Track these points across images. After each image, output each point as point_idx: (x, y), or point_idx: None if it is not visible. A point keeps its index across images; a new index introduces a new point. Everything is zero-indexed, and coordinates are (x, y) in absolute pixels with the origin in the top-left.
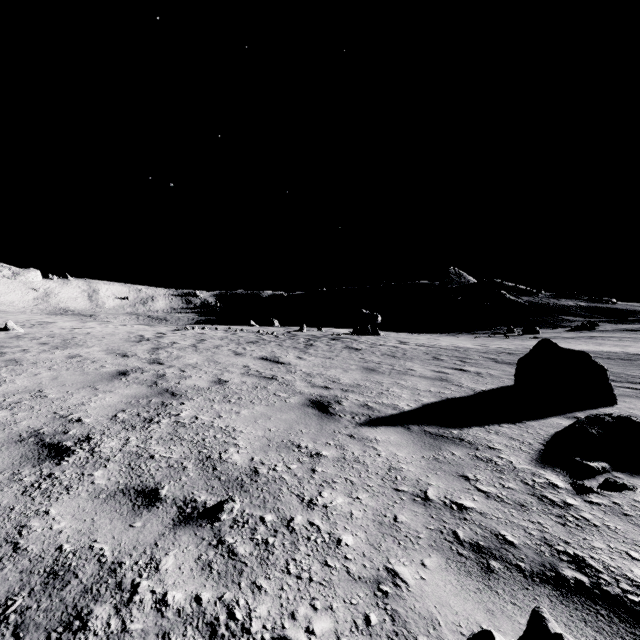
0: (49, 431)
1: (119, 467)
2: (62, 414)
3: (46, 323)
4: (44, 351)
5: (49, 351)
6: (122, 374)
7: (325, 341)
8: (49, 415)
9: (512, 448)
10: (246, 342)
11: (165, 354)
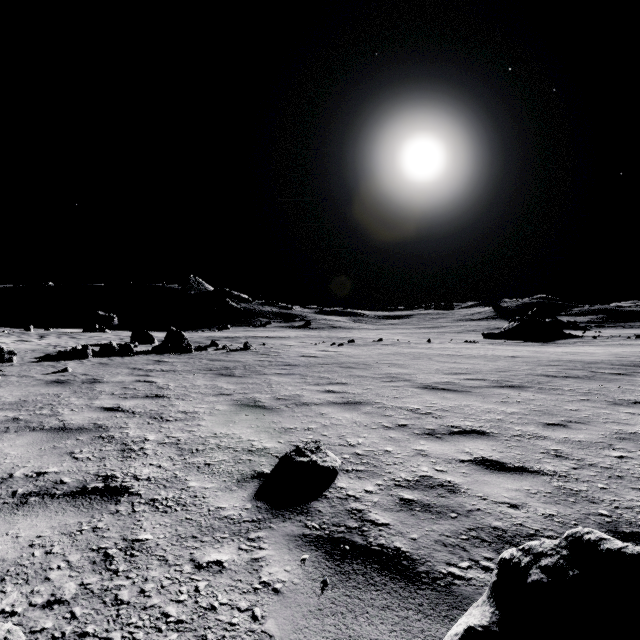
0: None
1: None
2: None
3: None
4: None
5: None
6: None
7: (55, 335)
8: None
9: None
10: None
11: None
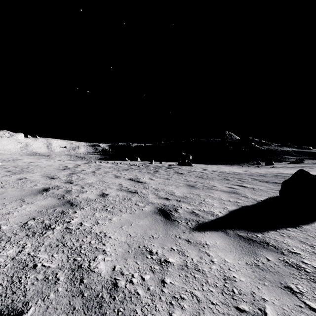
0: None
1: (1, 280)
2: None
3: (17, 159)
4: (6, 175)
5: (9, 175)
6: (45, 190)
7: (164, 169)
8: None
9: (308, 252)
10: (122, 169)
11: (75, 177)
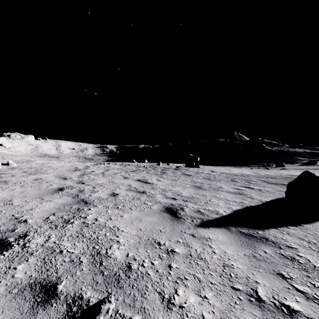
0: (3, 229)
1: (36, 261)
2: (16, 216)
3: (30, 161)
4: (23, 176)
5: (26, 176)
6: (60, 190)
7: (171, 170)
8: (8, 217)
9: (304, 247)
10: (130, 171)
11: (86, 178)
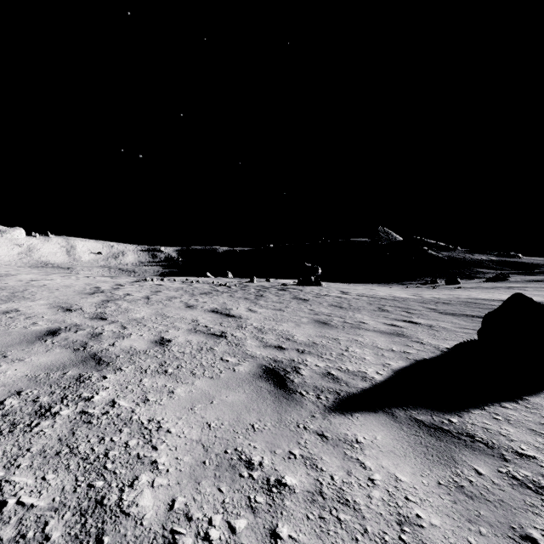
0: None
1: None
2: None
3: (7, 275)
4: None
5: None
6: (51, 333)
7: (274, 292)
8: None
9: None
10: (200, 293)
11: (113, 307)
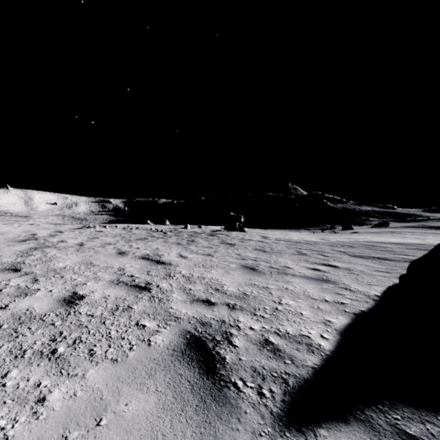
0: None
1: None
2: None
3: None
4: None
5: None
6: None
7: (204, 237)
8: None
9: None
10: (136, 239)
11: (37, 256)
